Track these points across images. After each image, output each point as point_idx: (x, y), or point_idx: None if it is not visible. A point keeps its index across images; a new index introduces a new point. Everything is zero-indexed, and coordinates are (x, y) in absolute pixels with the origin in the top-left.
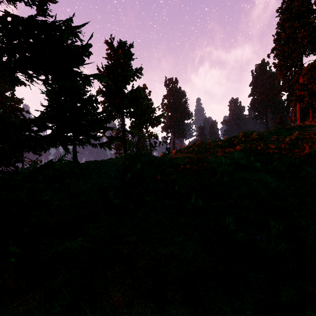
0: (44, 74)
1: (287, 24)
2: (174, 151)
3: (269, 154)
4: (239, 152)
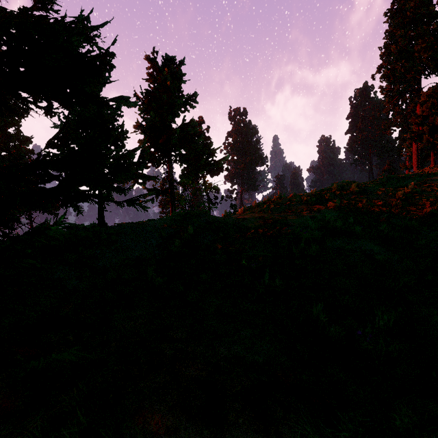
0: (46, 95)
1: (399, 33)
2: (241, 210)
3: (374, 214)
4: (332, 211)
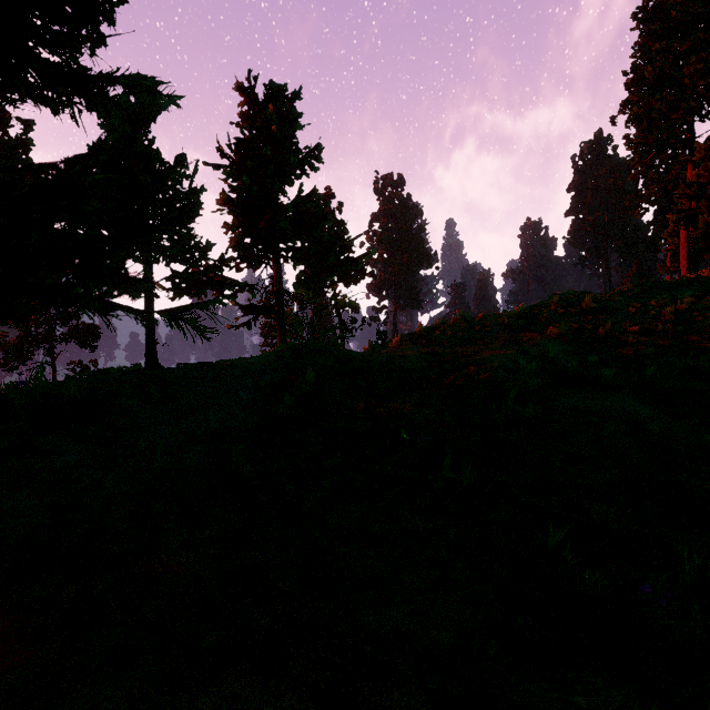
0: None
1: (657, 47)
2: (396, 340)
3: (627, 347)
4: (556, 342)
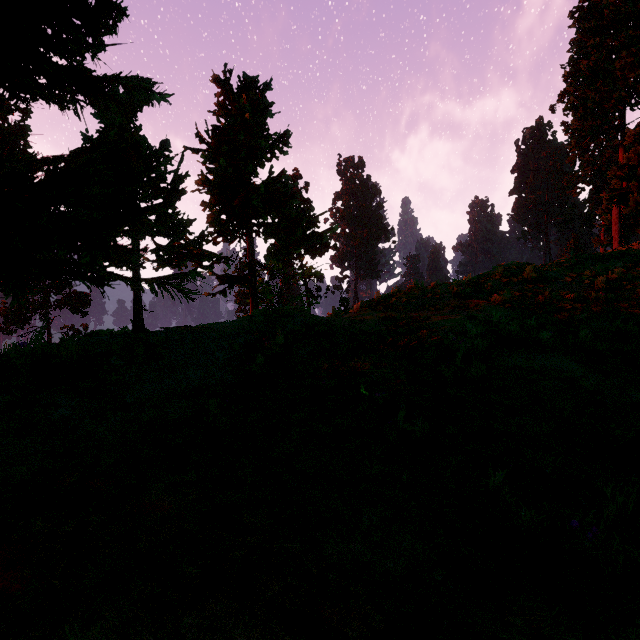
0: None
1: (592, 42)
2: (356, 306)
3: (564, 313)
4: (499, 308)
